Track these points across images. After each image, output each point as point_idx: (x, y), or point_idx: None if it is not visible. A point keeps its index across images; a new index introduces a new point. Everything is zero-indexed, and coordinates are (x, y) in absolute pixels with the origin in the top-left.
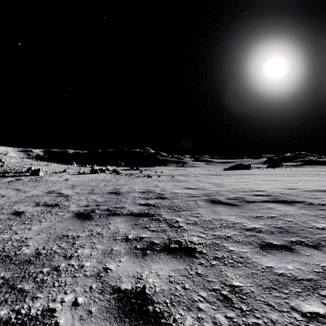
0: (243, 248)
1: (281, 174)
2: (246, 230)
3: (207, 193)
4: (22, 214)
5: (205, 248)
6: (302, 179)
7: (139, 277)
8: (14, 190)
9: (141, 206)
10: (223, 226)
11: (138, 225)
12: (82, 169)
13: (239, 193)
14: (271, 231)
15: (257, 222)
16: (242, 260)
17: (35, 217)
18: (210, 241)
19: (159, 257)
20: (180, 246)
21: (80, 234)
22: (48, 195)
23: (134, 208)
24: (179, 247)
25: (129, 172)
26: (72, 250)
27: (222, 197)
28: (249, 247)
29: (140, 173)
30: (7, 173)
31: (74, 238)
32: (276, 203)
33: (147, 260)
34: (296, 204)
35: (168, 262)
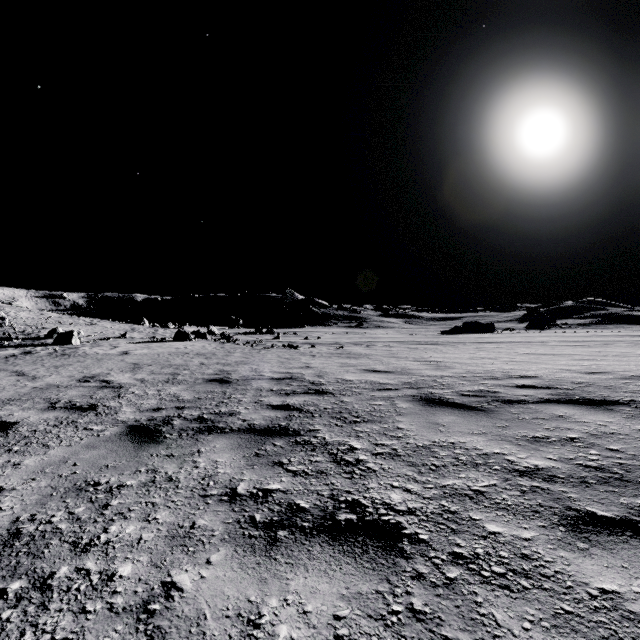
0: (523, 527)
1: (560, 343)
2: (518, 474)
3: (413, 381)
4: (13, 428)
5: (424, 526)
6: (608, 351)
7: (254, 620)
8: (13, 374)
9: (273, 410)
10: (462, 464)
11: (262, 457)
12: (159, 333)
13: (482, 383)
14: (581, 478)
15: (541, 452)
16: (528, 567)
17: (38, 435)
18: (434, 503)
19: (308, 552)
20: (360, 519)
21: (127, 480)
22: (80, 386)
23: (258, 414)
24: (359, 521)
25: (253, 339)
26: (96, 525)
27: (448, 390)
28: (538, 525)
29: (276, 340)
30: (9, 340)
31: (111, 490)
32: (572, 405)
33: (278, 561)
34: (617, 408)
35: (331, 567)
